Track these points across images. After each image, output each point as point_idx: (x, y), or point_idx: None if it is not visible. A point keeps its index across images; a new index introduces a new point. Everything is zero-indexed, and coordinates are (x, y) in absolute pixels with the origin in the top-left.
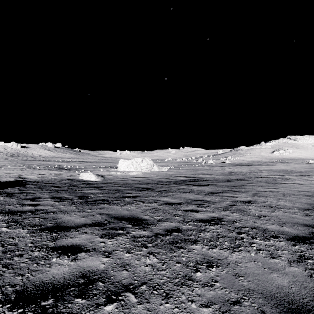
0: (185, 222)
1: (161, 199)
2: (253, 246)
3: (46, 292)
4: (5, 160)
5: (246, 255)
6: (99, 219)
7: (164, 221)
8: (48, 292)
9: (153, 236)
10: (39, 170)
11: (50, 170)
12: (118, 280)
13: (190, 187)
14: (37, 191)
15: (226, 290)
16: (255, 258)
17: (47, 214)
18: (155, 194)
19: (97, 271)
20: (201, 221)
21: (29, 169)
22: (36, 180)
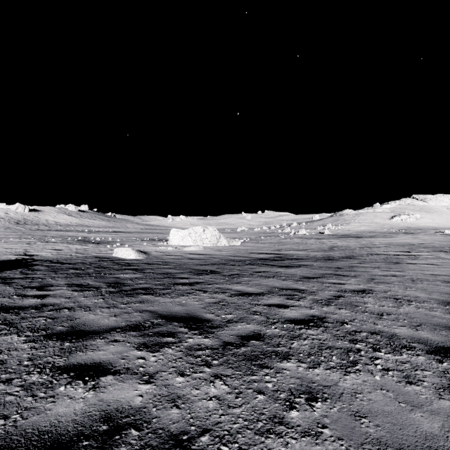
0: (269, 324)
1: (232, 287)
2: (377, 364)
3: (41, 449)
4: (6, 230)
5: (367, 379)
6: (138, 319)
7: (237, 322)
8: (46, 449)
9: (220, 347)
10: (54, 243)
11: (71, 244)
12: (164, 426)
13: (274, 269)
14: (48, 275)
15: (342, 443)
16: (382, 384)
17: (59, 311)
18: (223, 280)
19: (130, 408)
20: (294, 321)
21: (40, 242)
22: (48, 259)
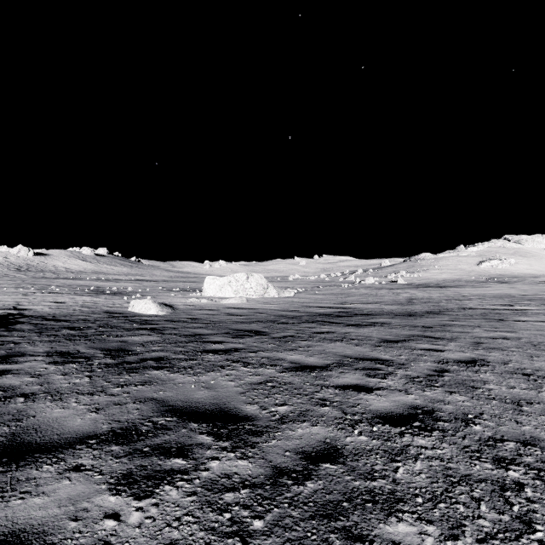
0: (349, 426)
1: (285, 357)
2: None
3: None
4: (3, 278)
5: None
6: (133, 417)
7: (296, 421)
8: None
9: (268, 482)
10: (58, 294)
11: (79, 295)
12: None
13: (341, 329)
14: (28, 338)
15: None
16: None
17: (8, 401)
18: (271, 345)
19: None
20: (387, 418)
21: (40, 292)
22: (42, 315)
